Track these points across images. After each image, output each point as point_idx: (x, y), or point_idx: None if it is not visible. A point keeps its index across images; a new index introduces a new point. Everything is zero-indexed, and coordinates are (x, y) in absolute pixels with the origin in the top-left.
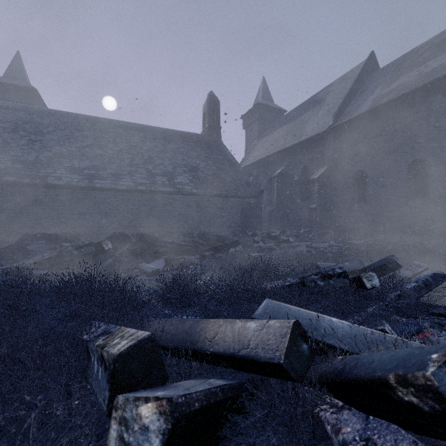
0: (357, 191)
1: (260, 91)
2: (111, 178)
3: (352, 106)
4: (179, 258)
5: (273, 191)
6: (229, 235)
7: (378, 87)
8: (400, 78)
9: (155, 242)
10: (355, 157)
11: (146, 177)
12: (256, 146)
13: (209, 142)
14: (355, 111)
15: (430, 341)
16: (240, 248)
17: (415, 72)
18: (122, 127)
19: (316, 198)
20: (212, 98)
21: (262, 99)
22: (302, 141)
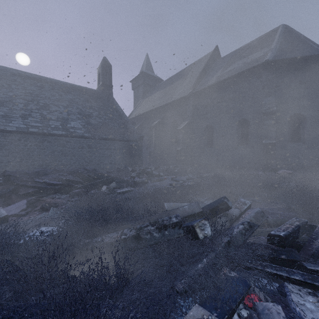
0: (207, 139)
1: (144, 63)
2: (0, 120)
3: (204, 80)
4: (45, 199)
5: (152, 137)
6: (114, 171)
7: (220, 69)
8: (233, 64)
9: (23, 182)
10: (206, 115)
11: (39, 121)
12: (141, 103)
13: (102, 96)
14: (206, 83)
15: (257, 311)
16: (113, 184)
17: (241, 62)
18: (20, 76)
19: (180, 143)
20: (105, 62)
21: (146, 69)
22: (172, 101)
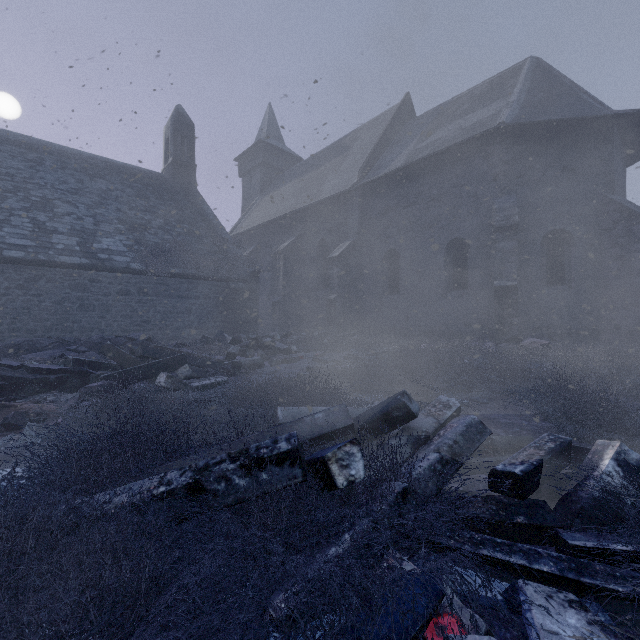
0: (388, 278)
1: (264, 124)
2: None
3: (383, 160)
4: (20, 404)
5: (278, 274)
6: (195, 342)
7: (414, 139)
8: (438, 131)
9: None
10: (385, 231)
11: (29, 234)
12: (258, 205)
13: (174, 188)
14: (386, 167)
15: None
16: (185, 370)
17: (454, 126)
18: None
19: (335, 286)
20: (180, 116)
21: (267, 135)
22: (319, 201)
